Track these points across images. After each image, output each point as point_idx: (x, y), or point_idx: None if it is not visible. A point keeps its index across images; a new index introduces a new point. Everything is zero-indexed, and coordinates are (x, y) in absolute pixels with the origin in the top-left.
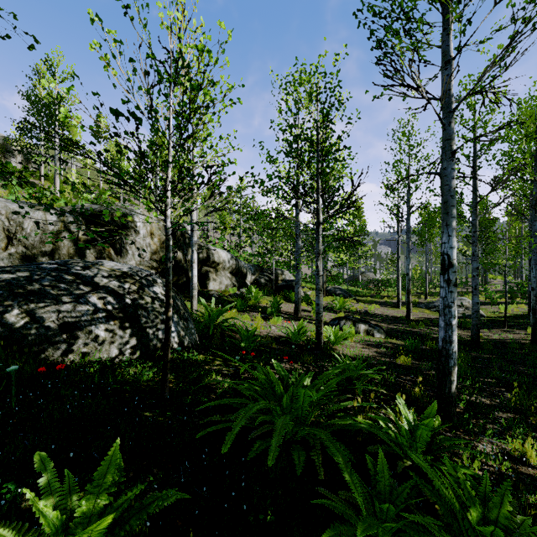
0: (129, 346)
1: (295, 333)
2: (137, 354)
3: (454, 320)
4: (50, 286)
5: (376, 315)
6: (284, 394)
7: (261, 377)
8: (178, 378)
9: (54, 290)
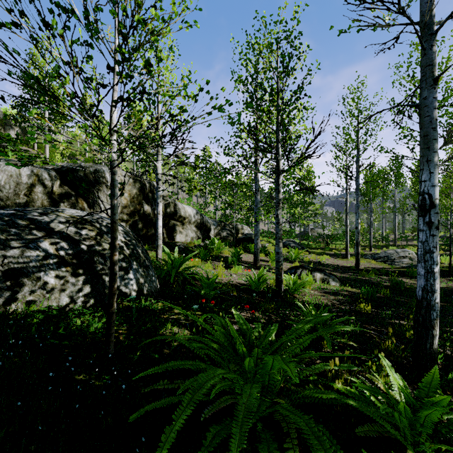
0: (82, 293)
1: (256, 281)
2: (90, 302)
3: (436, 267)
4: None
5: (328, 265)
6: (247, 355)
7: (219, 331)
8: (130, 329)
9: (3, 235)
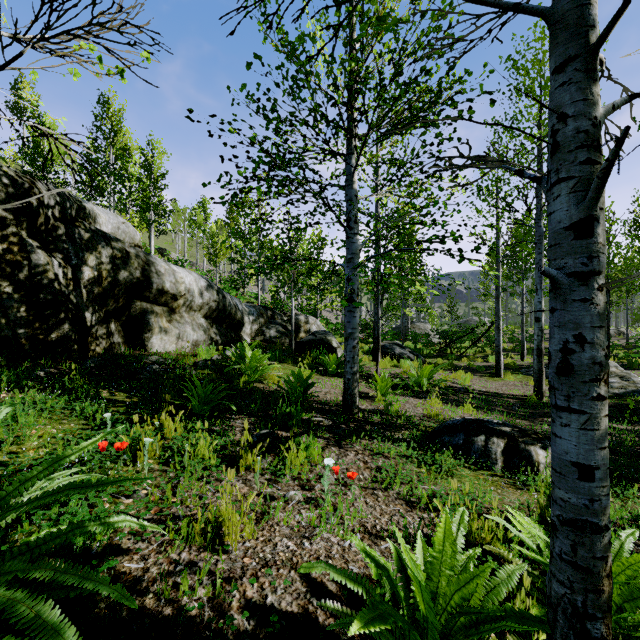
0: None
1: None
2: None
3: None
4: None
5: (485, 397)
6: None
7: None
8: None
9: None
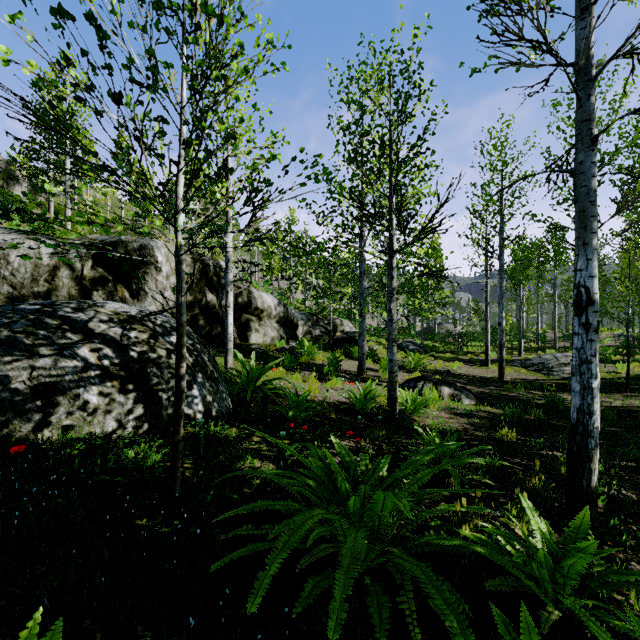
0: (133, 416)
1: (361, 398)
2: (144, 427)
3: (595, 382)
4: (24, 333)
5: (460, 376)
6: (351, 494)
7: (316, 464)
8: (198, 463)
9: (29, 339)
